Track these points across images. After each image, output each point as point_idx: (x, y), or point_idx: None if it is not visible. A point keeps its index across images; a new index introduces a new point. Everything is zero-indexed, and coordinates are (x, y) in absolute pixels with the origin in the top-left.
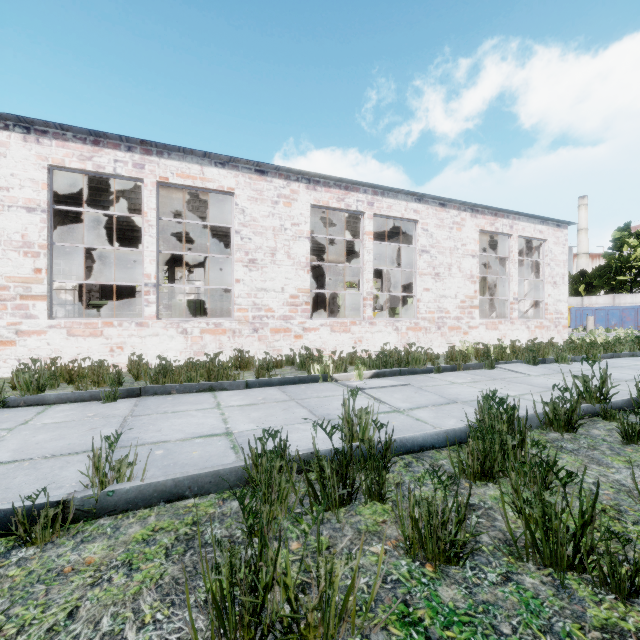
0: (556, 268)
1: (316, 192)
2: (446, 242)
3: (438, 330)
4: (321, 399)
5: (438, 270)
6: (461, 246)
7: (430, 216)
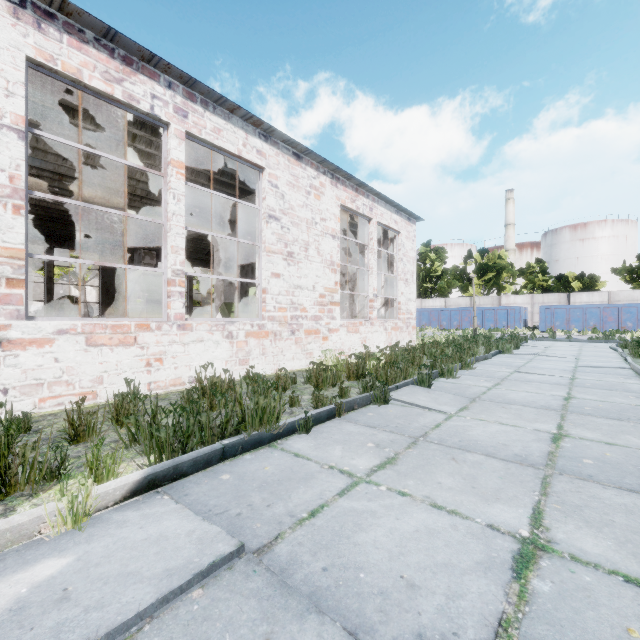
0: (408, 264)
1: (44, 35)
2: (302, 210)
3: (292, 335)
4: None
5: (292, 248)
6: (320, 220)
7: (281, 167)
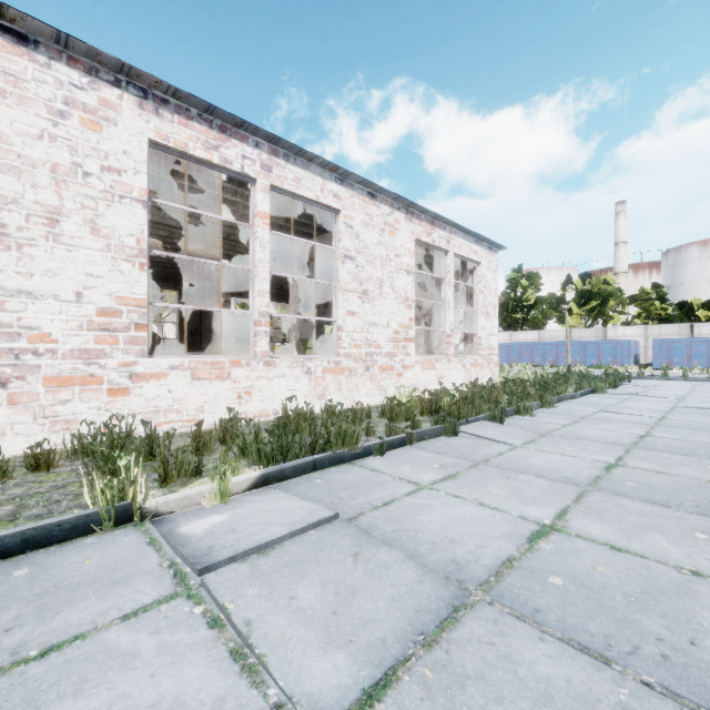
0: (489, 297)
1: (160, 119)
2: (376, 248)
3: (366, 372)
4: (4, 690)
5: (366, 286)
6: (394, 257)
7: (356, 207)
